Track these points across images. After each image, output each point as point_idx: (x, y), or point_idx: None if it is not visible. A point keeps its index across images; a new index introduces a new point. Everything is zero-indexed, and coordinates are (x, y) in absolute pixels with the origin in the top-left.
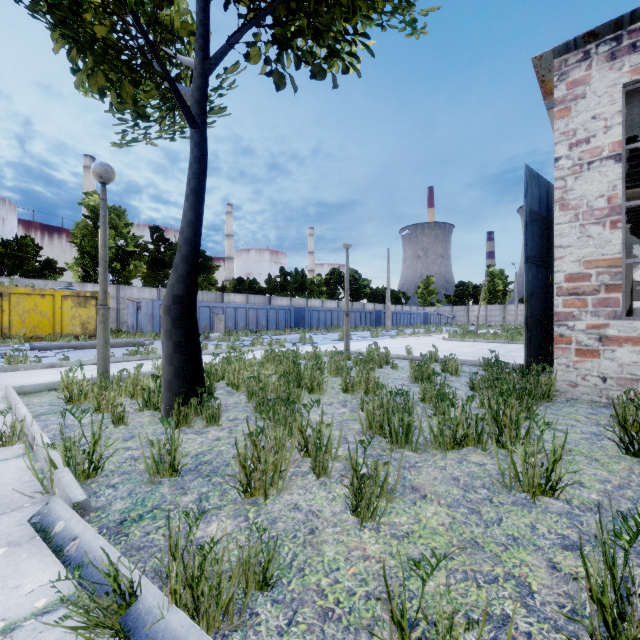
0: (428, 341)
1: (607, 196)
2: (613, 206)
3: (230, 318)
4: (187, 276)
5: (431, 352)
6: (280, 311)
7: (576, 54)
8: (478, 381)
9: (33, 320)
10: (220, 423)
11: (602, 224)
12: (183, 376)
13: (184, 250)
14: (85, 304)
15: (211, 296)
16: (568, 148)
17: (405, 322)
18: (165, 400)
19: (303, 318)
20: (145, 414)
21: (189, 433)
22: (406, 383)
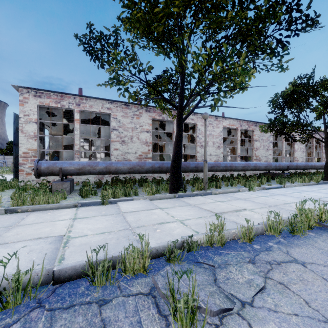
0: None
1: (34, 132)
2: (35, 135)
3: None
4: None
5: None
6: None
7: (26, 90)
8: None
9: None
10: None
11: (33, 139)
12: None
13: None
14: None
15: None
16: (23, 115)
17: None
18: None
19: None
20: None
21: None
22: None
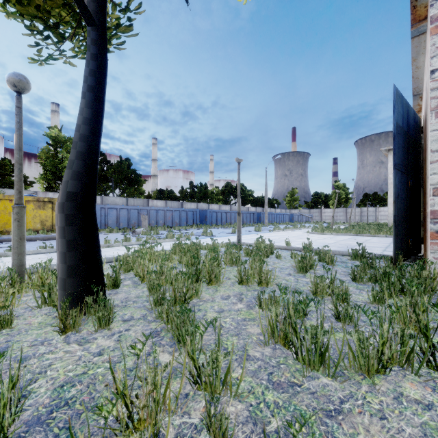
0: (297, 234)
1: None
2: None
3: (153, 217)
4: (83, 173)
5: (306, 244)
6: (189, 212)
7: None
8: (359, 273)
9: (3, 219)
10: (112, 325)
11: None
12: (77, 275)
13: (80, 147)
14: (44, 207)
15: (140, 202)
16: None
17: (277, 220)
18: (59, 299)
19: (206, 217)
20: (41, 312)
21: (72, 342)
22: (292, 273)
